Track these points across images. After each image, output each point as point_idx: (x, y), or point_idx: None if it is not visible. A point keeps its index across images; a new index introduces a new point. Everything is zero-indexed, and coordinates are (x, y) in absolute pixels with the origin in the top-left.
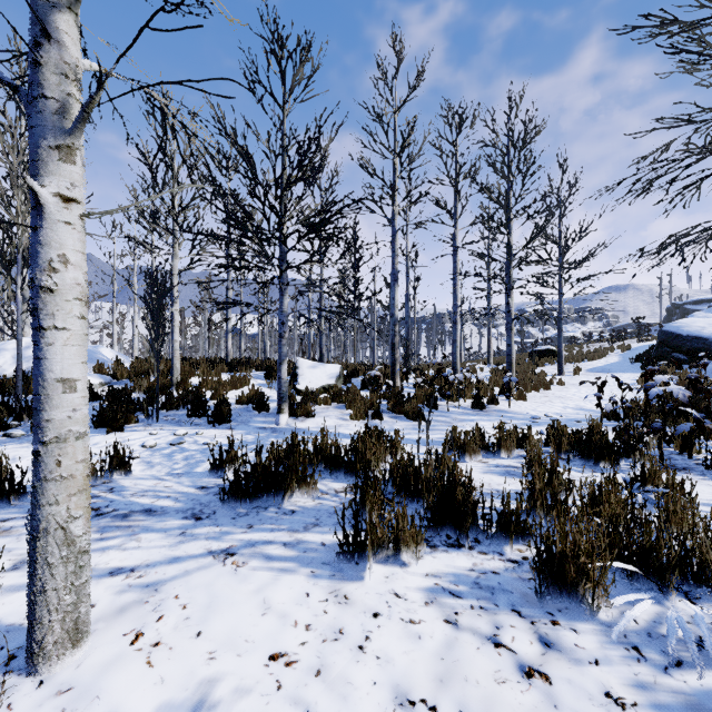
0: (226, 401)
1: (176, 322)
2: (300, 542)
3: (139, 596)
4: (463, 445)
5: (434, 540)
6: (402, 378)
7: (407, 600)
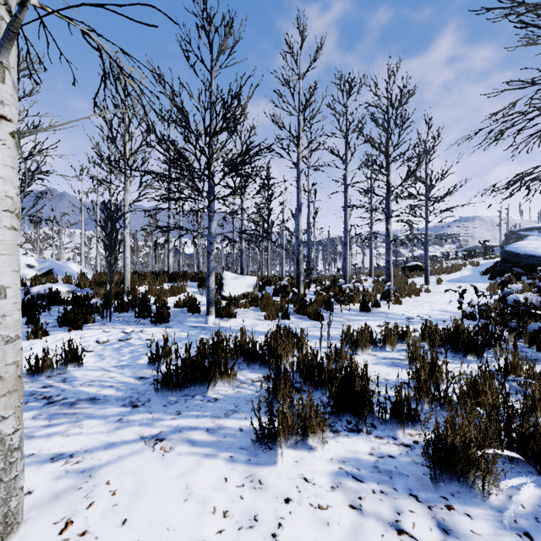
0: (166, 305)
1: (127, 242)
2: (221, 427)
3: (74, 482)
4: (356, 341)
5: (336, 425)
6: (304, 287)
7: (315, 484)
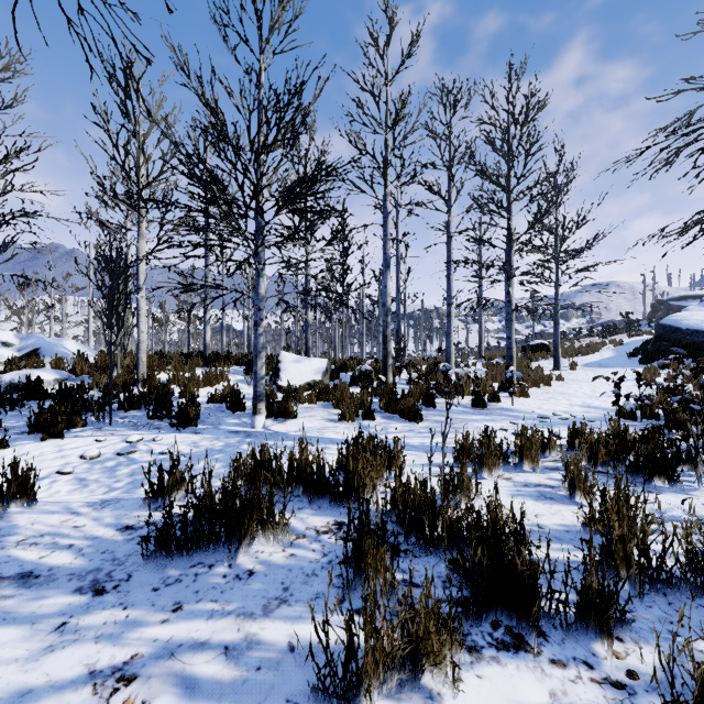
0: (194, 399)
1: (142, 310)
2: (254, 643)
3: None
4: (479, 457)
5: (472, 632)
6: (393, 374)
7: None
